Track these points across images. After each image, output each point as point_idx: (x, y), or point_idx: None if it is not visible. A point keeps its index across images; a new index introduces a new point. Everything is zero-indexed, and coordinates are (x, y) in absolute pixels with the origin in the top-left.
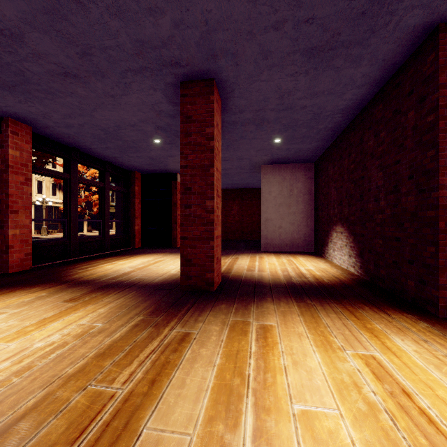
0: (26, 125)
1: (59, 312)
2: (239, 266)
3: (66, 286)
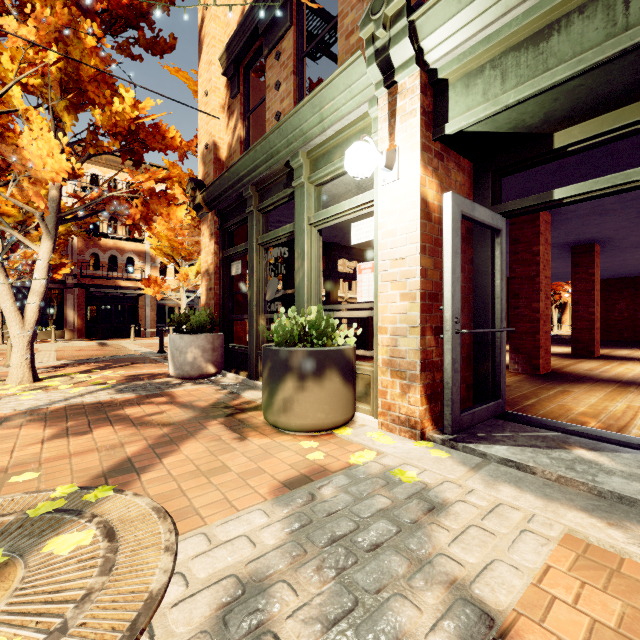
0: None
1: None
2: (617, 353)
3: None
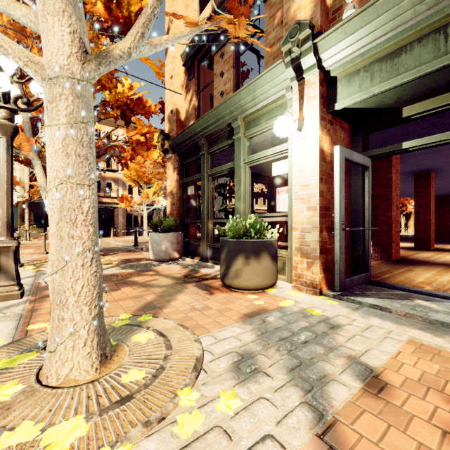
0: None
1: None
2: (447, 247)
3: None
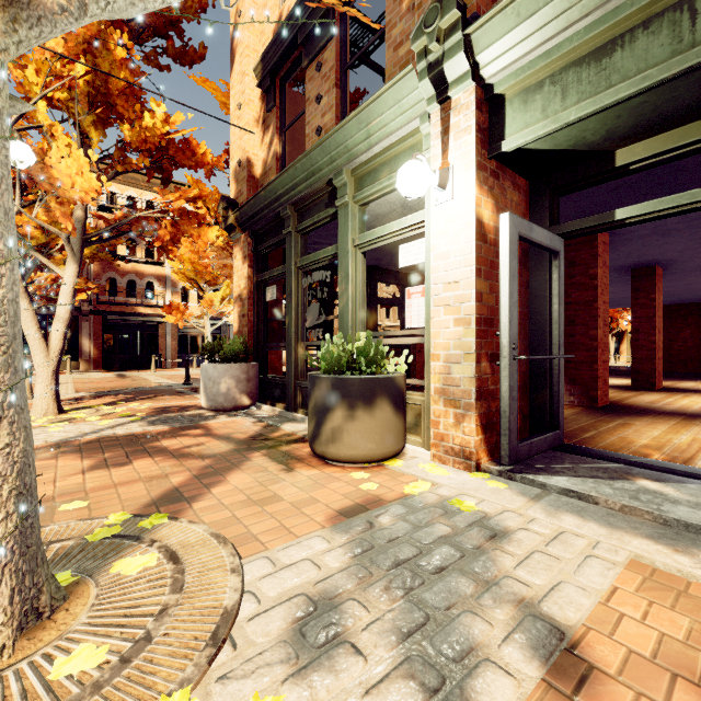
0: None
1: None
2: (681, 385)
3: None
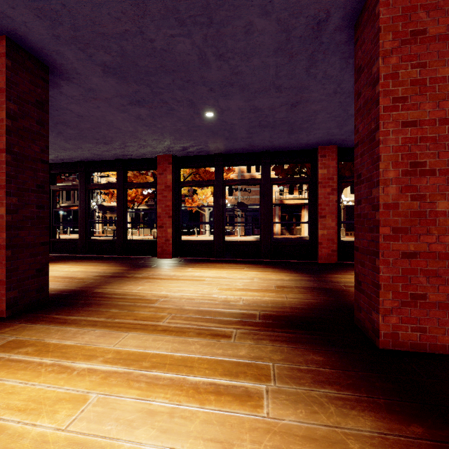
0: (332, 146)
1: (258, 289)
2: None
3: (309, 278)
